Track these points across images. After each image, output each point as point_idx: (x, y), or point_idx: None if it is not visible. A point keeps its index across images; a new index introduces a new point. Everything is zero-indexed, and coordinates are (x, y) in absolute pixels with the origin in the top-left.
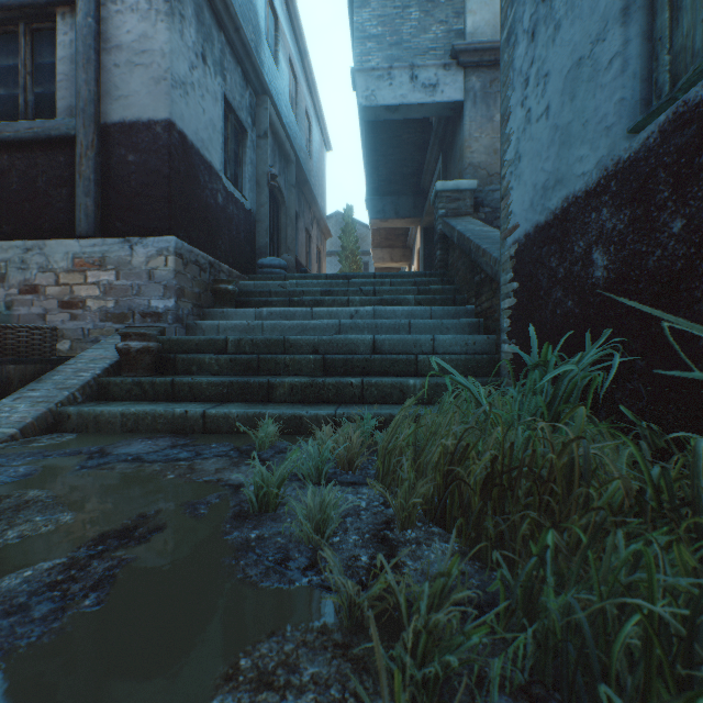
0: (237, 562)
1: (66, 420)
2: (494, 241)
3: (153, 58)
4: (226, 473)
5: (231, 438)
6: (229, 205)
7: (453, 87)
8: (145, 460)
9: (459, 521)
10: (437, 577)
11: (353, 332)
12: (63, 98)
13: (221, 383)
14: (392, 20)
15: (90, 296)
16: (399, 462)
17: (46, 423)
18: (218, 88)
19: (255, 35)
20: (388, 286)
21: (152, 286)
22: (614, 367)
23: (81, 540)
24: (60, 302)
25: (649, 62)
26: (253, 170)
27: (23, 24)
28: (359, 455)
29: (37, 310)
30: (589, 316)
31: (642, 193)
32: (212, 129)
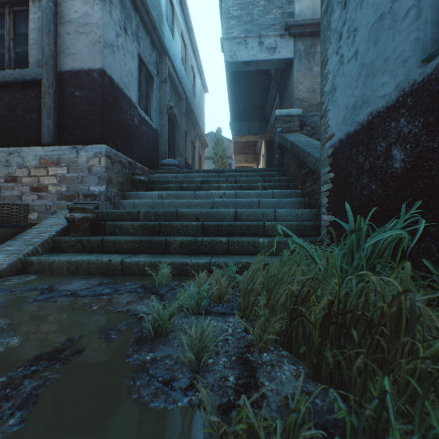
0: (134, 383)
1: (30, 265)
2: (315, 147)
3: (91, 29)
4: (134, 305)
5: (139, 278)
6: (142, 126)
7: (286, 49)
8: (79, 295)
9: (303, 348)
10: (294, 409)
11: (222, 207)
12: (33, 55)
13: (134, 241)
14: (247, 6)
15: (51, 183)
16: (255, 299)
17: (17, 268)
18: (134, 49)
19: (159, 17)
20: (244, 177)
21: (90, 177)
22: (418, 232)
23: (21, 361)
24: (31, 187)
25: (437, 10)
26: (157, 103)
27: (8, 7)
28: (227, 292)
29: (16, 193)
30: (389, 195)
31: (434, 105)
32: (131, 76)
